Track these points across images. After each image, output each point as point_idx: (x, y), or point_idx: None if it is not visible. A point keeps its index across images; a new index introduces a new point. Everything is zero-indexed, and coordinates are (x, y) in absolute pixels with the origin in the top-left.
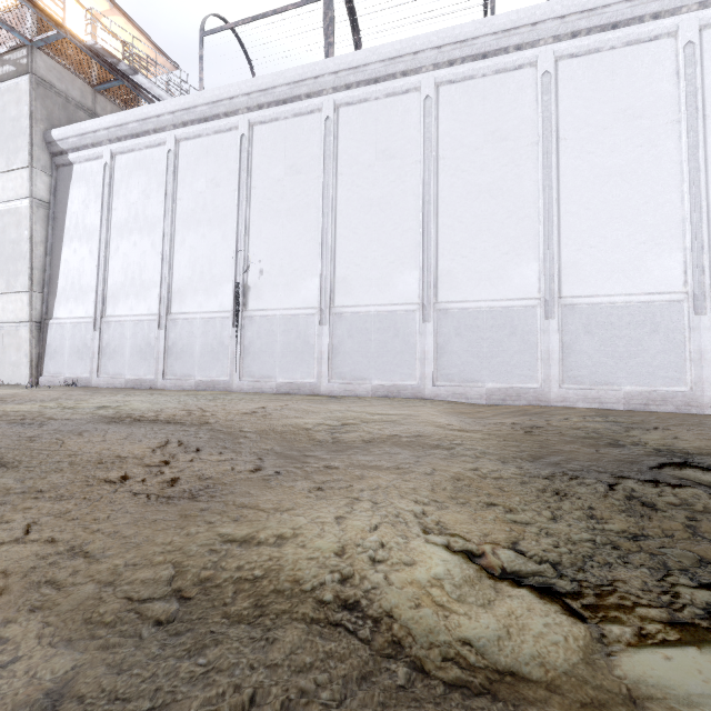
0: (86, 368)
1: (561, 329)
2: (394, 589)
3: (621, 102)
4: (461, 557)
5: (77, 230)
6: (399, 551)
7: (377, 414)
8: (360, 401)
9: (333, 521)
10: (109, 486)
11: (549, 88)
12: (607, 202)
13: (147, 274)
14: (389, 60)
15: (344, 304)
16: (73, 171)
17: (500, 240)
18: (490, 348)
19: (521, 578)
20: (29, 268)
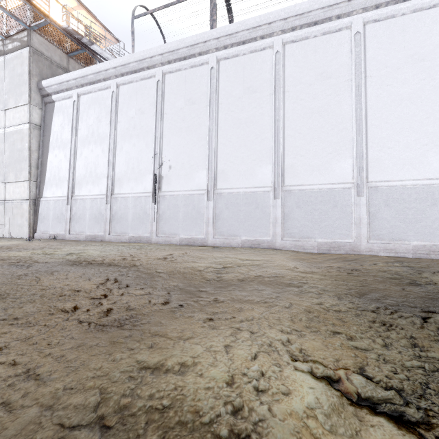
0: (62, 228)
1: (368, 203)
2: (278, 421)
3: (410, 50)
4: (324, 384)
5: (57, 142)
6: (276, 380)
7: (246, 260)
8: (234, 250)
9: (223, 350)
10: (63, 315)
11: (359, 43)
12: (400, 118)
13: (99, 169)
14: (252, 29)
15: (223, 187)
16: (55, 106)
17: (326, 144)
18: (319, 215)
19: (375, 404)
20: (28, 166)
